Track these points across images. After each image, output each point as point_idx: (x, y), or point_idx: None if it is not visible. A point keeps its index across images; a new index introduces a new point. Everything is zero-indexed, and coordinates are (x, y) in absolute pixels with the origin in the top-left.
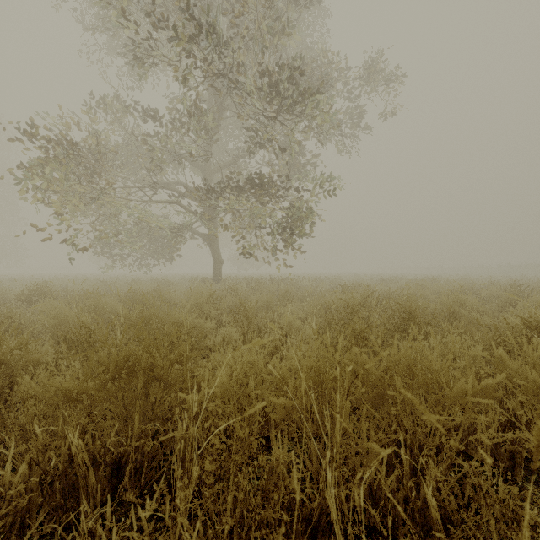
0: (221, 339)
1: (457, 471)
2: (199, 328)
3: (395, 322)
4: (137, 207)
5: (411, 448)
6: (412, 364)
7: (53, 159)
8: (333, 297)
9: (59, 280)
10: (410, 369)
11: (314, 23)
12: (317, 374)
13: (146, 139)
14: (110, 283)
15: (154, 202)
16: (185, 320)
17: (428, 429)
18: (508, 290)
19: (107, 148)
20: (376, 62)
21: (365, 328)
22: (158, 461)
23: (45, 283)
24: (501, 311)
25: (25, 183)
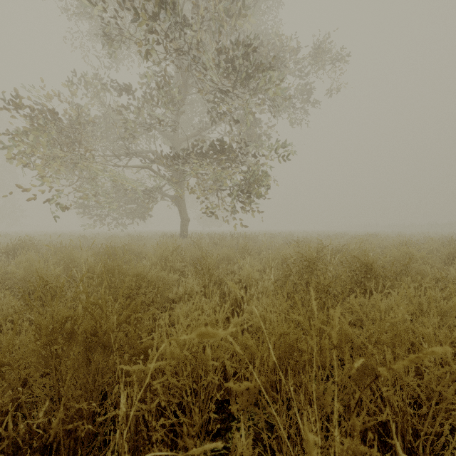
0: (183, 291)
1: (446, 450)
2: (162, 280)
3: (352, 275)
4: (113, 170)
5: (403, 435)
6: (403, 331)
7: (36, 127)
8: (288, 250)
9: (47, 236)
10: (398, 337)
11: (268, 12)
12: (287, 342)
13: (120, 111)
14: (90, 239)
15: (130, 168)
16: (148, 272)
17: (423, 412)
18: (447, 245)
19: (87, 120)
20: (324, 44)
21: (329, 282)
22: (99, 440)
23: (32, 238)
24: (444, 264)
25: (12, 149)
